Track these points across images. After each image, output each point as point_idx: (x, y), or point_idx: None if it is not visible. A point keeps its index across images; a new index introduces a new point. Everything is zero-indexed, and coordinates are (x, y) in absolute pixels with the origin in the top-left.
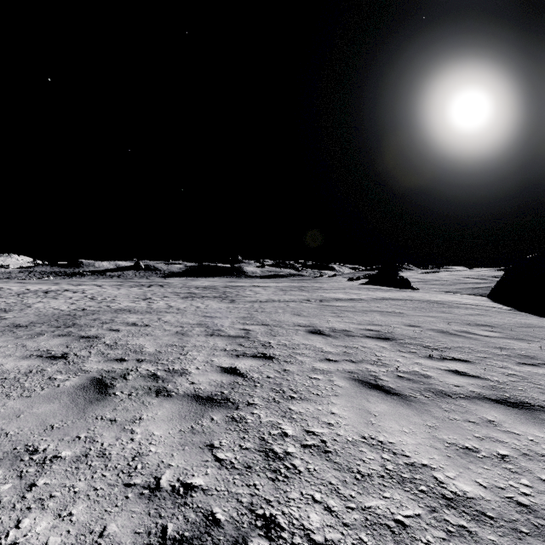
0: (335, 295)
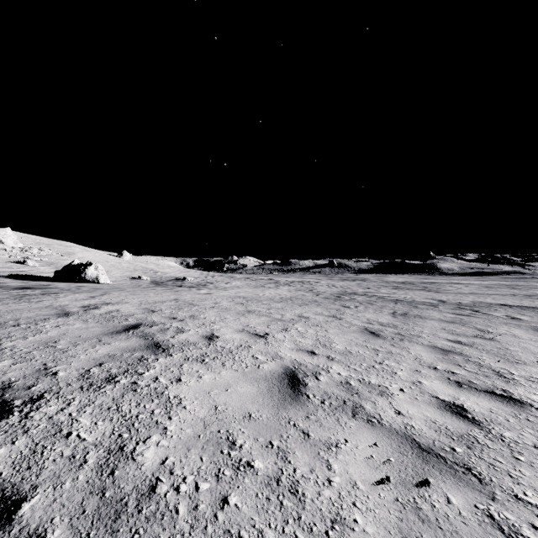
0: None
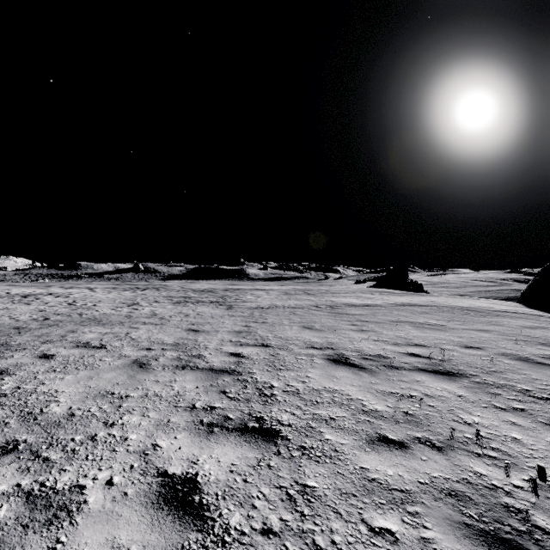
0: (347, 299)
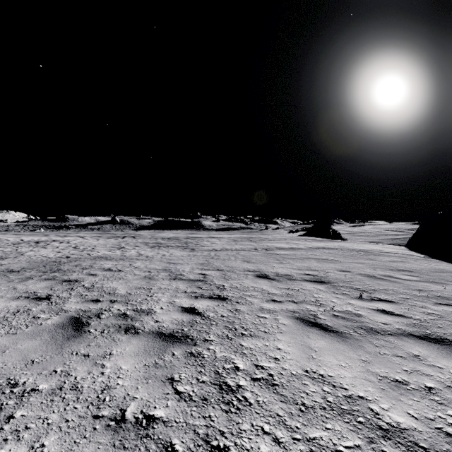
0: (278, 244)
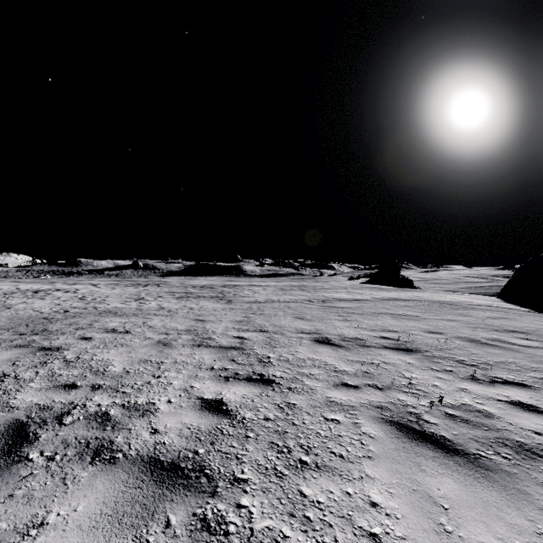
0: (338, 294)
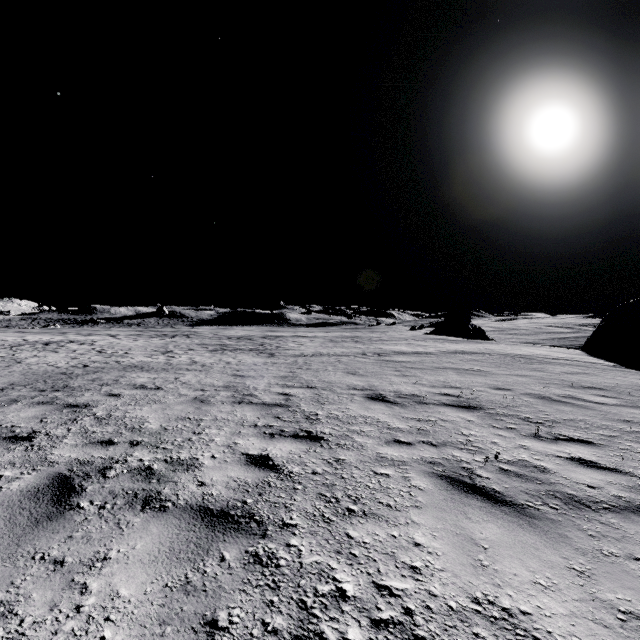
0: (397, 347)
